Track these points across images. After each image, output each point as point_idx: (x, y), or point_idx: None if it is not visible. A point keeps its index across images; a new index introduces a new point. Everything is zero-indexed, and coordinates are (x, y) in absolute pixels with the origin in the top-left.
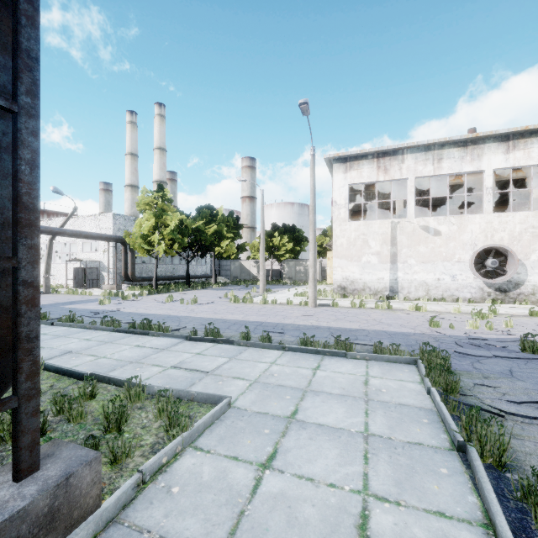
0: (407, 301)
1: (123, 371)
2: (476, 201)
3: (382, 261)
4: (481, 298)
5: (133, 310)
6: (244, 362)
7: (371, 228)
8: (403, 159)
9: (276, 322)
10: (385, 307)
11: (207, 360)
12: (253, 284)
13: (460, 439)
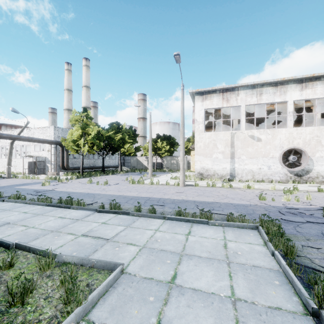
0: (241, 182)
1: (44, 240)
2: (279, 121)
3: (225, 157)
4: (286, 180)
5: (64, 189)
6: (136, 230)
7: (219, 136)
8: (238, 93)
9: (159, 197)
10: (228, 186)
11: (109, 228)
12: (144, 171)
13: (313, 306)
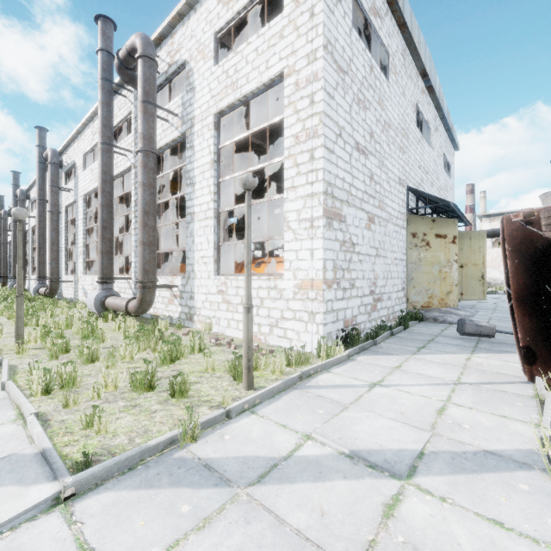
0: None
1: None
2: None
3: None
4: None
5: None
6: None
7: None
8: None
9: None
10: None
11: None
12: None
13: None
